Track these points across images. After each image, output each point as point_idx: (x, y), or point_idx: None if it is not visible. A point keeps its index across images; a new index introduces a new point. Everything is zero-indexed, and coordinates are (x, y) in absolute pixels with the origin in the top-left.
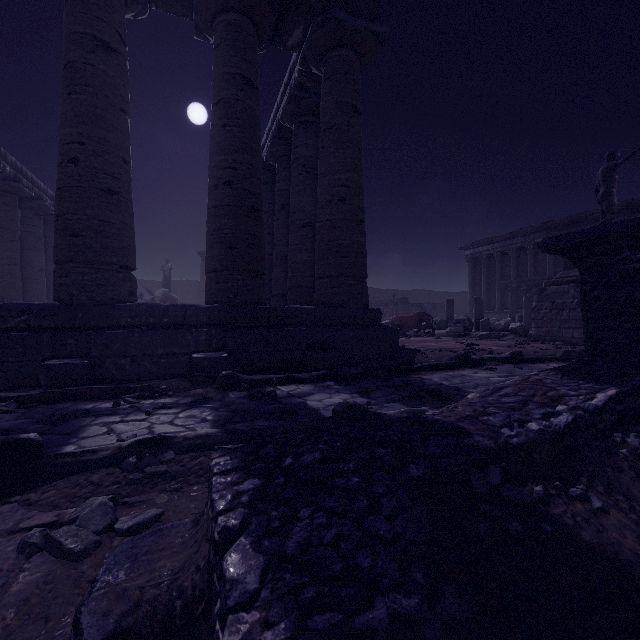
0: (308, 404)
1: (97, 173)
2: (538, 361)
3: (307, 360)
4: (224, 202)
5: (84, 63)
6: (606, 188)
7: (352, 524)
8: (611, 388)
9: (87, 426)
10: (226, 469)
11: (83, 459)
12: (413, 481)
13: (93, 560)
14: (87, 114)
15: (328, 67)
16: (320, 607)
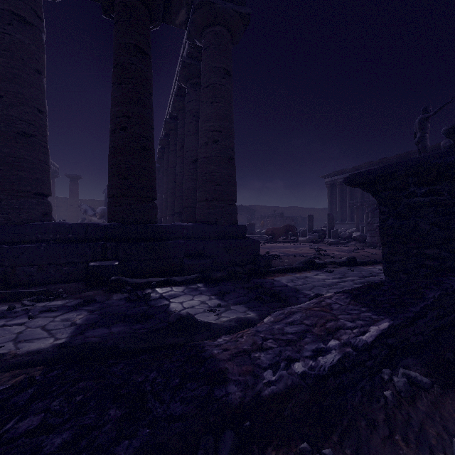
0: (170, 306)
1: (13, 120)
2: (368, 264)
3: (184, 266)
4: (120, 143)
5: (3, 33)
6: (421, 133)
7: None
8: (385, 320)
9: None
10: None
11: None
12: None
13: None
14: (5, 73)
15: (206, 40)
16: None
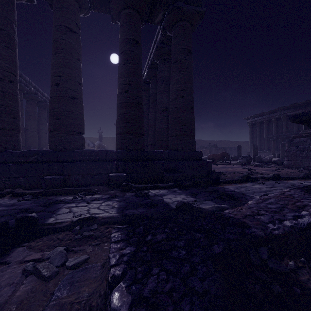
0: (164, 200)
1: (67, 89)
2: (289, 179)
3: (164, 177)
4: (124, 100)
5: (61, 39)
6: None
7: (180, 281)
8: None
9: (60, 208)
10: (118, 240)
11: (55, 226)
12: (216, 255)
13: (54, 281)
14: (63, 62)
15: (175, 31)
16: None
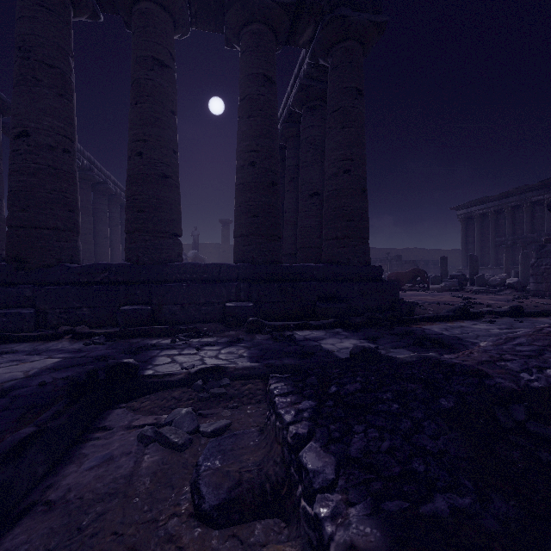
0: (323, 347)
1: (155, 163)
2: (539, 315)
3: (318, 310)
4: (249, 179)
5: (146, 79)
6: None
7: (402, 439)
8: None
9: (156, 356)
10: (284, 392)
11: (165, 380)
12: (446, 411)
13: (191, 452)
14: (148, 118)
15: (334, 58)
16: (388, 496)
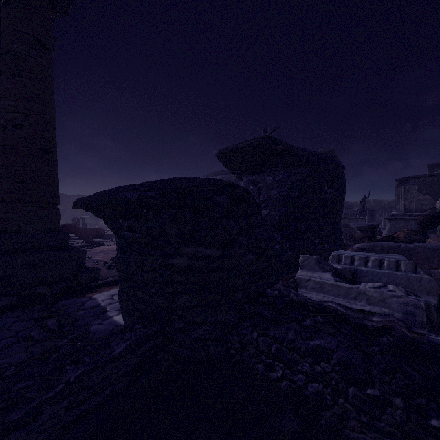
0: None
1: None
2: None
3: None
4: None
5: None
6: None
7: None
8: None
9: None
10: None
11: None
12: None
13: None
14: None
15: None
16: None
